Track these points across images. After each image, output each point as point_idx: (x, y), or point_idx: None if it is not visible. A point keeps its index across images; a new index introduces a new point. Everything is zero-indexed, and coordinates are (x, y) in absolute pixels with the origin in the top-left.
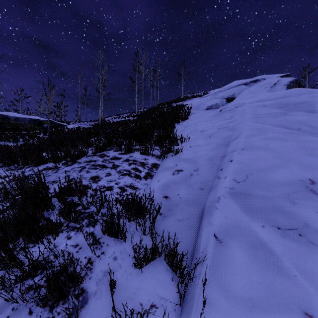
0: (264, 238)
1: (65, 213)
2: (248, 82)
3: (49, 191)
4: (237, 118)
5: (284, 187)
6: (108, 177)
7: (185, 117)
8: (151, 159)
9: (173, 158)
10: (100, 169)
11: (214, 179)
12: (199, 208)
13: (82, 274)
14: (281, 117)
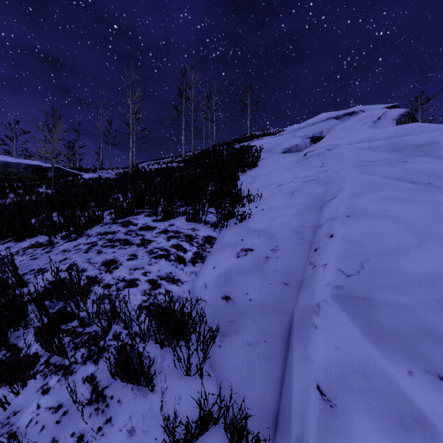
0: (419, 403)
1: (44, 340)
2: (341, 115)
3: (29, 288)
4: (332, 165)
5: (430, 286)
6: (131, 262)
7: (252, 163)
8: (202, 229)
9: (236, 227)
10: (120, 247)
11: (305, 266)
12: (284, 322)
13: None
14: (399, 164)
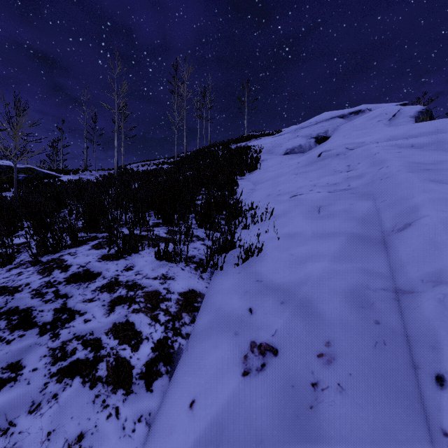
0: None
1: None
2: (346, 114)
3: None
4: (366, 169)
5: None
6: None
7: (252, 165)
8: (181, 275)
9: (238, 273)
10: (2, 335)
11: (433, 442)
12: None
13: None
14: None
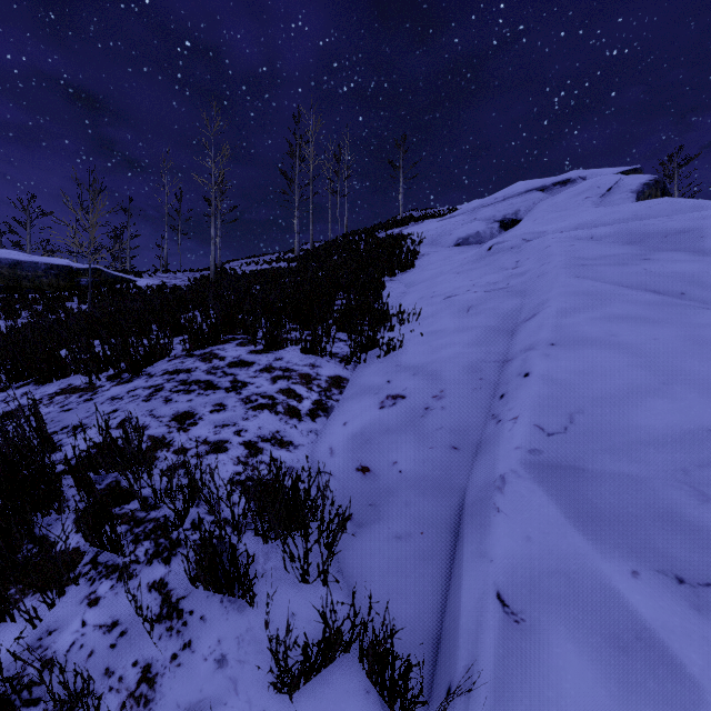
0: (645, 614)
1: (89, 528)
2: (549, 185)
3: (61, 454)
4: (531, 265)
5: (673, 450)
6: (217, 415)
7: (406, 262)
8: (327, 365)
9: (380, 363)
10: (200, 392)
11: (486, 420)
12: (451, 504)
13: None
14: (636, 264)
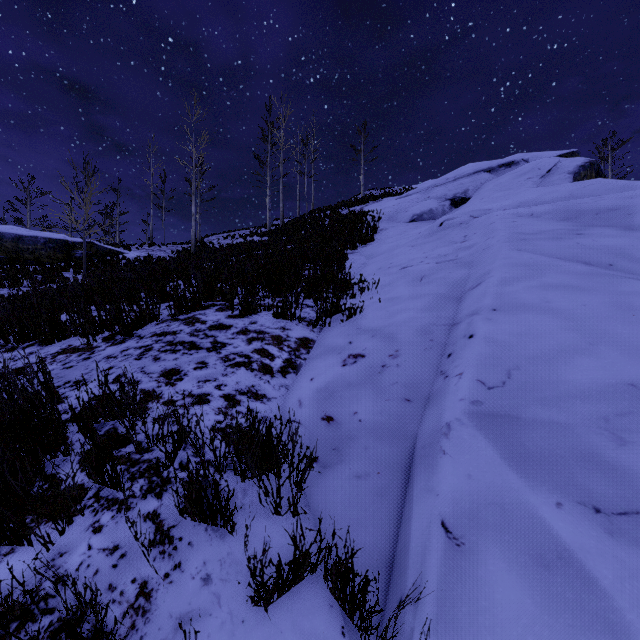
0: (565, 538)
1: (92, 467)
2: (495, 167)
3: (65, 405)
4: (477, 240)
5: (596, 401)
6: (200, 372)
7: (367, 236)
8: (296, 328)
9: (343, 326)
10: (184, 352)
11: (435, 376)
12: (404, 448)
13: (122, 628)
14: (570, 238)
